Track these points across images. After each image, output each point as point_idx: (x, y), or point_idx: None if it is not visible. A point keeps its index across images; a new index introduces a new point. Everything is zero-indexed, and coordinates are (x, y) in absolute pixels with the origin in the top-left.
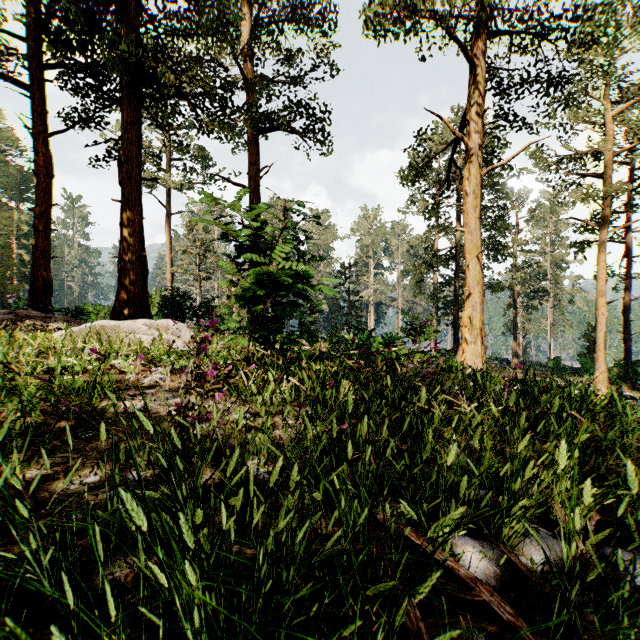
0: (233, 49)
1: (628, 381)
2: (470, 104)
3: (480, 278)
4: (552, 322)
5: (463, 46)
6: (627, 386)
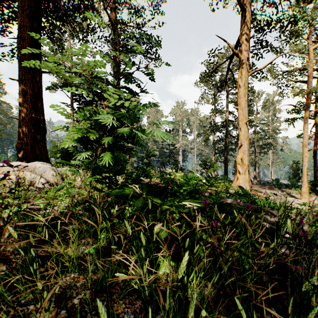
0: (104, 3)
1: (316, 191)
2: (242, 34)
3: (247, 136)
4: (272, 160)
5: None
6: (315, 194)
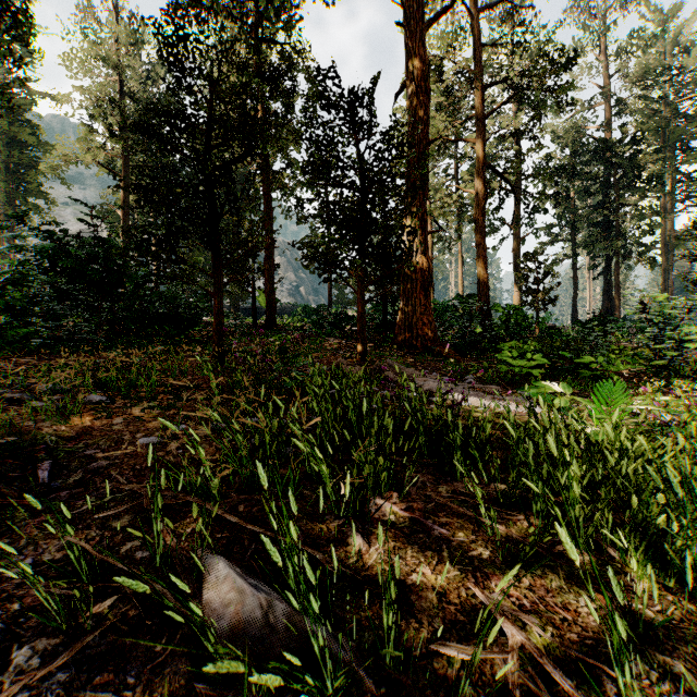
0: None
1: None
2: None
3: None
4: None
5: None
6: None
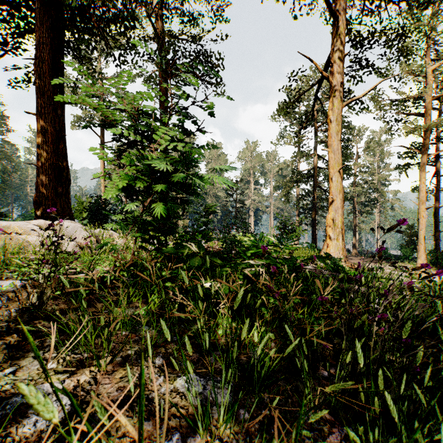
0: (146, 8)
1: (438, 265)
2: (333, 50)
3: (341, 188)
4: (379, 223)
5: (328, 3)
6: (437, 269)
